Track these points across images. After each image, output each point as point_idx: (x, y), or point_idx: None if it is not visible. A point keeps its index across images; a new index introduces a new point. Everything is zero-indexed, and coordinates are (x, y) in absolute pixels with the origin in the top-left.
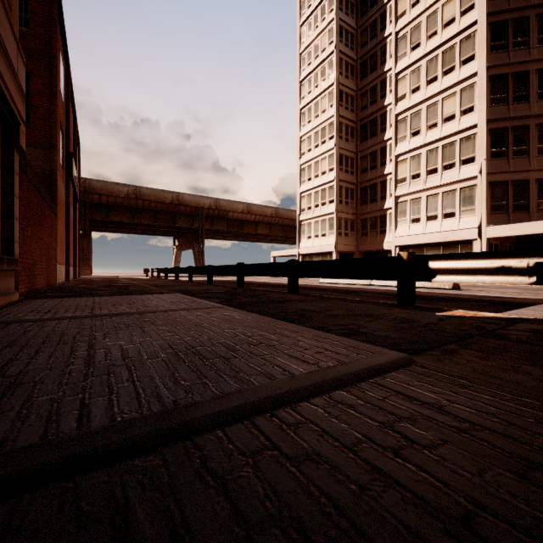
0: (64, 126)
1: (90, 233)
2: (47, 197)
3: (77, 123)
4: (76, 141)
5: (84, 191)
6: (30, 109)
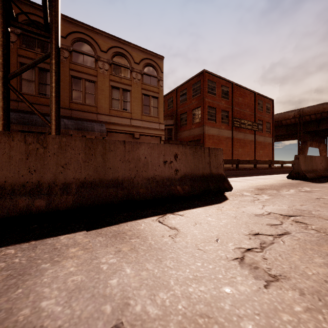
0: (229, 108)
1: (307, 140)
2: (189, 143)
3: (260, 93)
4: (256, 103)
5: (299, 116)
6: (201, 116)
